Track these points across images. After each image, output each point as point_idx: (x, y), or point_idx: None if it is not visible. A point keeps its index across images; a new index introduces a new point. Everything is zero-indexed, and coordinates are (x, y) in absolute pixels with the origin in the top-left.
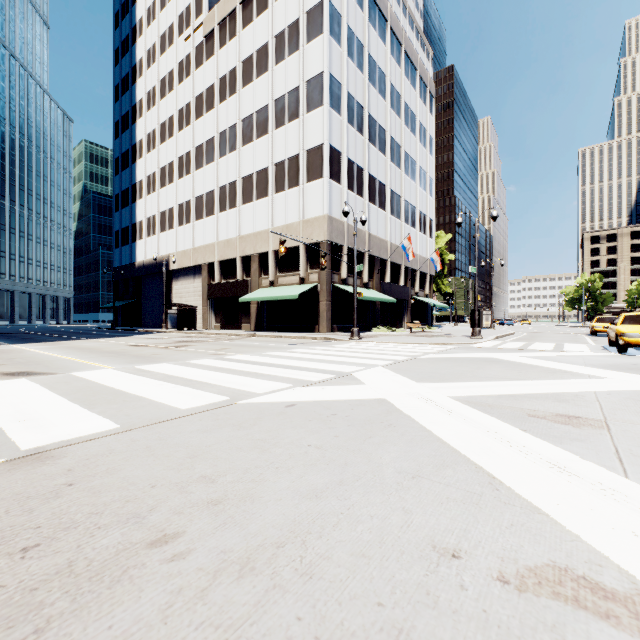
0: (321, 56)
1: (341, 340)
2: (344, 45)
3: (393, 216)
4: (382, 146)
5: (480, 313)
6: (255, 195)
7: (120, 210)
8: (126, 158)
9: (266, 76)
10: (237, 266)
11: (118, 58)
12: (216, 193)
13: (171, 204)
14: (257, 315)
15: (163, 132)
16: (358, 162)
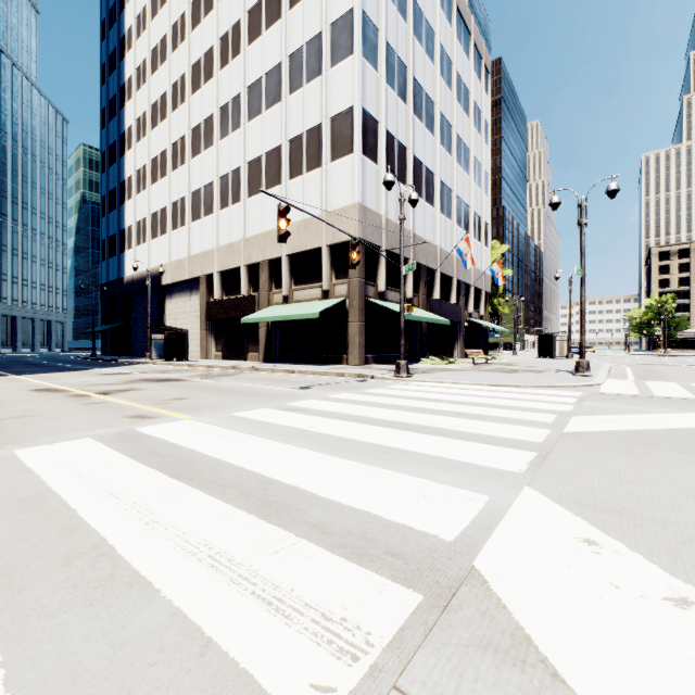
0: None
1: (381, 378)
2: None
3: (443, 214)
4: (430, 122)
5: (552, 339)
6: (264, 184)
7: (107, 214)
8: (114, 151)
9: (278, 25)
10: (241, 277)
11: (105, 31)
12: (216, 185)
13: (164, 203)
14: (267, 341)
15: (155, 114)
16: (400, 138)
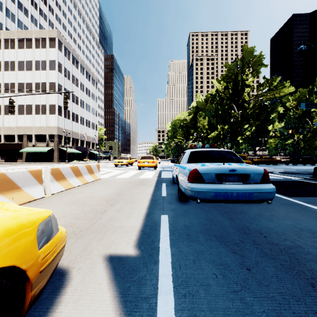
0: (55, 77)
1: (63, 163)
2: (63, 73)
3: (81, 124)
4: (77, 102)
5: (110, 156)
6: (25, 113)
7: None
8: None
9: (31, 72)
10: (16, 138)
11: None
12: (2, 107)
13: None
14: (26, 156)
15: None
16: (68, 109)
